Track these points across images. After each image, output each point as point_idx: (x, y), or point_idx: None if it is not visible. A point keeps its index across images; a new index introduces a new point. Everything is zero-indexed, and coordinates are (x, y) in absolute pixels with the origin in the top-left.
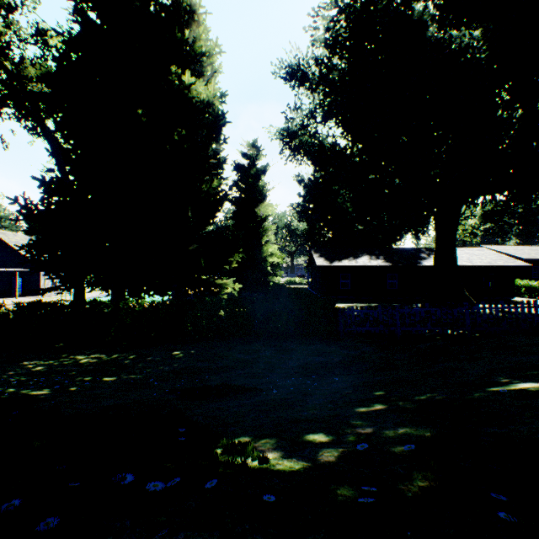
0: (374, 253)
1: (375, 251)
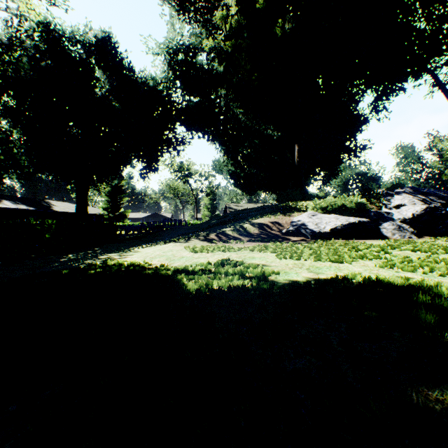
0: (8, 199)
1: (4, 197)
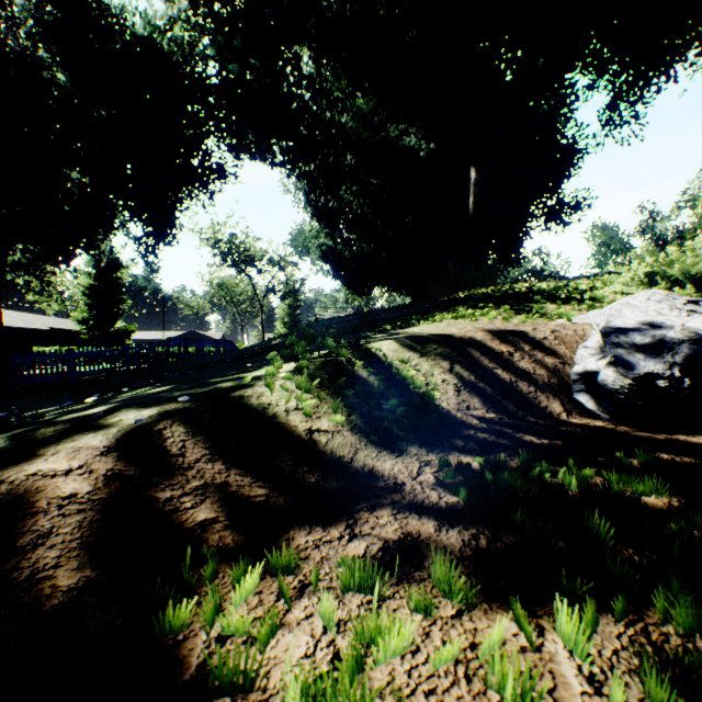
0: None
1: None
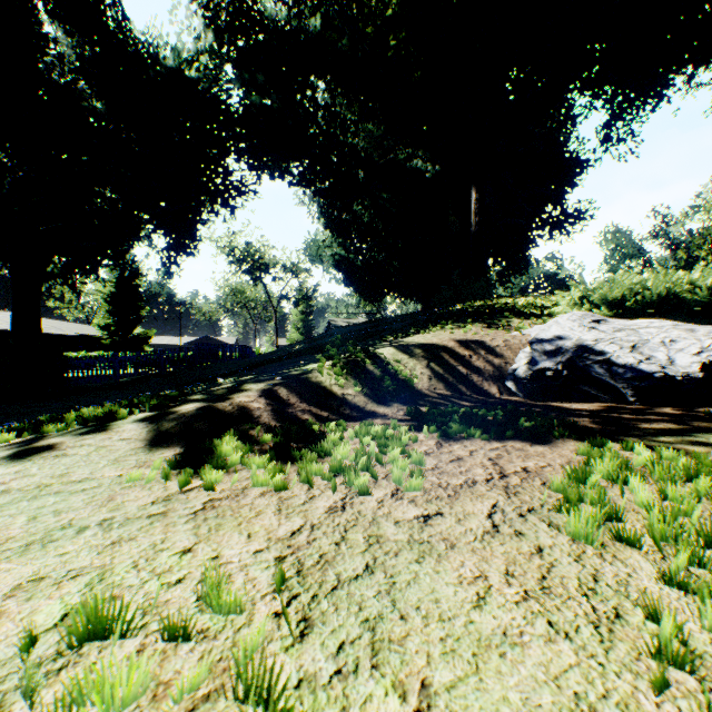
0: None
1: None
